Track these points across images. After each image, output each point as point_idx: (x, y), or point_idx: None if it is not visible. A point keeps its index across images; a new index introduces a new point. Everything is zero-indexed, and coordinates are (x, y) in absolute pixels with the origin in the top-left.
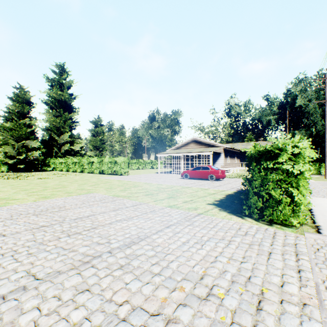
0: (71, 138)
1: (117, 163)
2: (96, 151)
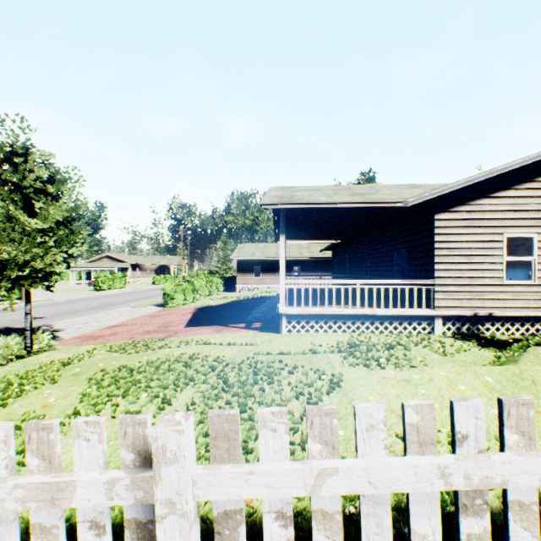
0: None
1: None
2: None
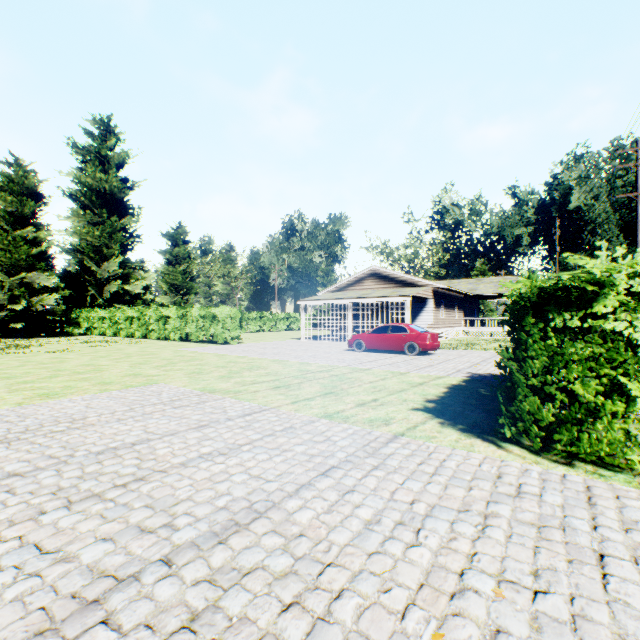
0: (125, 268)
1: (216, 319)
2: (176, 295)
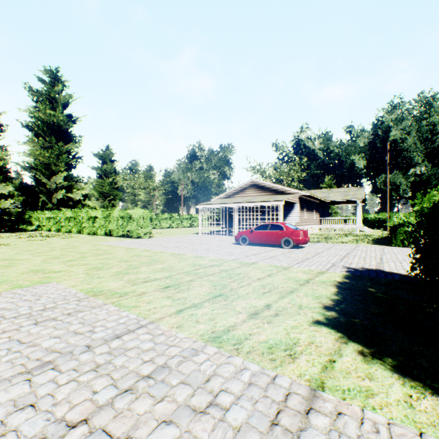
0: (69, 181)
1: (132, 218)
2: (104, 200)
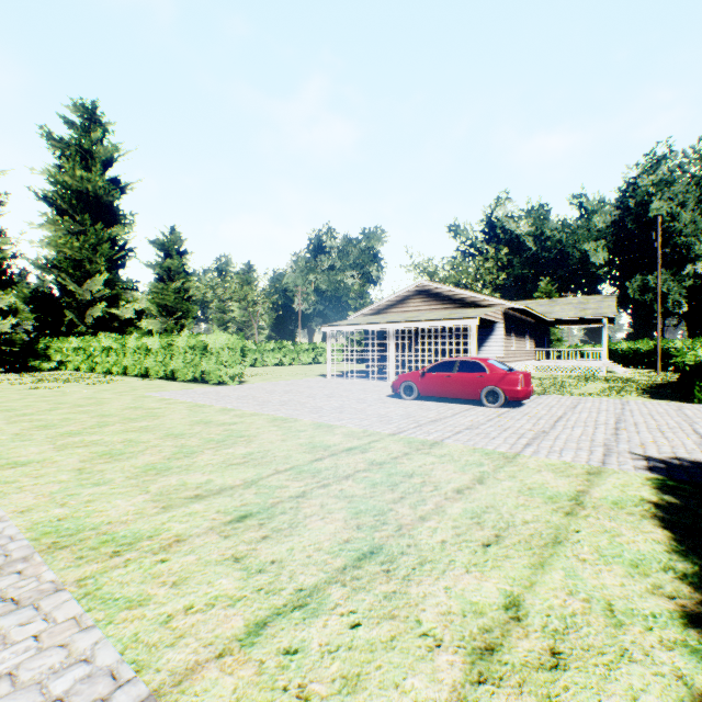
0: (114, 288)
1: (209, 350)
2: (168, 319)
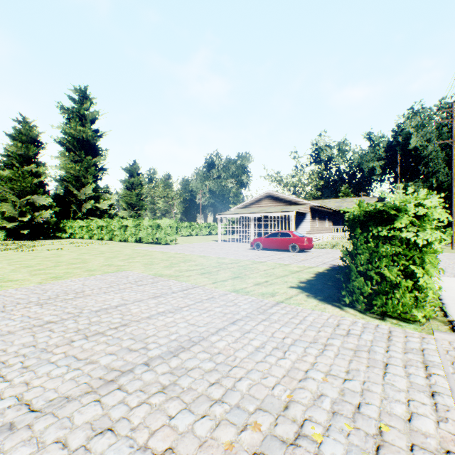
0: (96, 192)
1: (160, 227)
2: (132, 210)
